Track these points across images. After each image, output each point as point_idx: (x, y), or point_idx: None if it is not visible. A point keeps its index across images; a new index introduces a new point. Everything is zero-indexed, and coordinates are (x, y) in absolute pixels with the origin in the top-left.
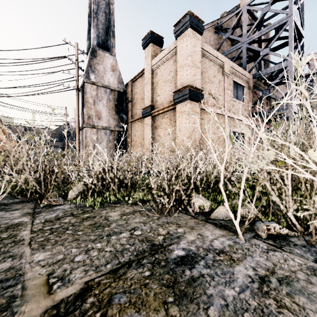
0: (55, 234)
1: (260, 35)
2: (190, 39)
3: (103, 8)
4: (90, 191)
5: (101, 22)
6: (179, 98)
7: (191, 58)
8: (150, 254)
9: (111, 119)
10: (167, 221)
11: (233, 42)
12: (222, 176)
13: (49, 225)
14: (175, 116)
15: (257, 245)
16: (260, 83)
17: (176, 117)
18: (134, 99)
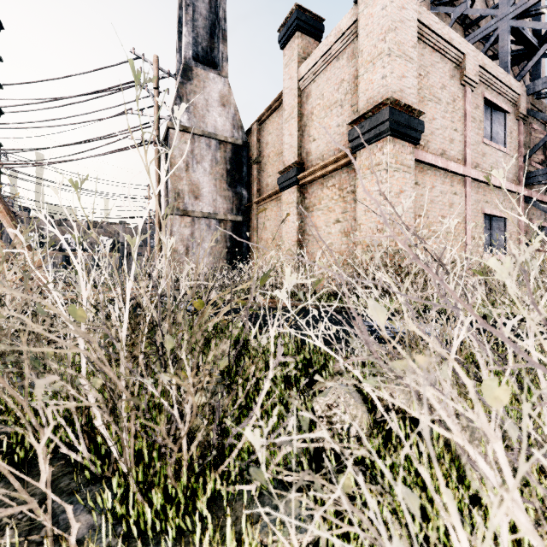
0: None
1: None
2: None
3: None
4: None
5: (202, 15)
6: (363, 134)
7: (394, 36)
8: None
9: (219, 198)
10: None
11: (469, 30)
12: None
13: None
14: (351, 179)
15: None
16: (543, 107)
17: (356, 181)
18: (264, 157)
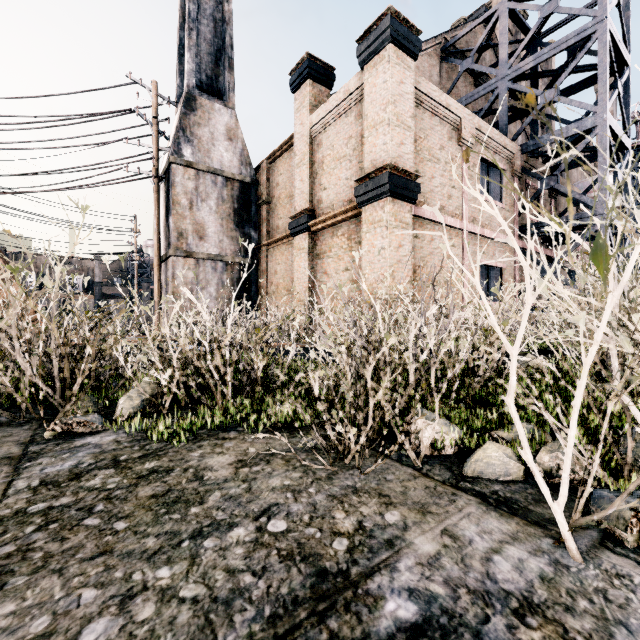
0: (53, 528)
1: (536, 62)
2: (393, 67)
3: (209, 11)
4: (168, 398)
5: (206, 39)
6: (367, 193)
7: (394, 108)
8: (313, 614)
9: (225, 239)
10: (353, 484)
11: (478, 79)
12: (512, 372)
13: (46, 498)
14: (359, 231)
15: (625, 577)
16: (537, 164)
17: (362, 234)
18: (274, 198)
